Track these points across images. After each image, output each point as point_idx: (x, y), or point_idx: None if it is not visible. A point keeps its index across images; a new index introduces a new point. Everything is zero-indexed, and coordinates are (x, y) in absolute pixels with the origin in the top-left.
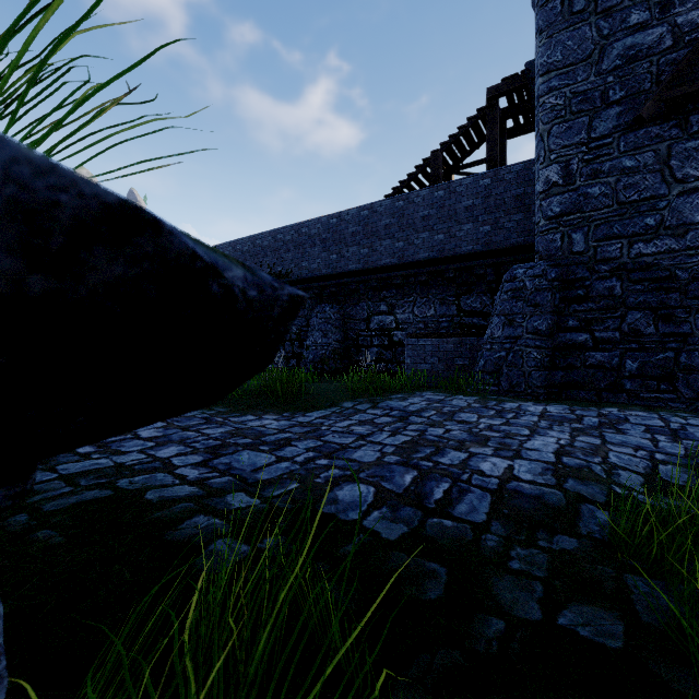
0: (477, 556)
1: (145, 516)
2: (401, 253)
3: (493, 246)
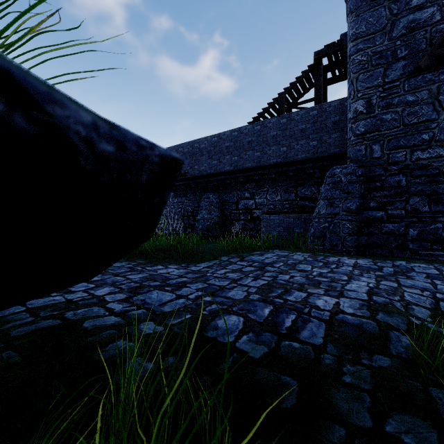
0: (319, 371)
1: (81, 340)
2: (258, 160)
3: (318, 154)
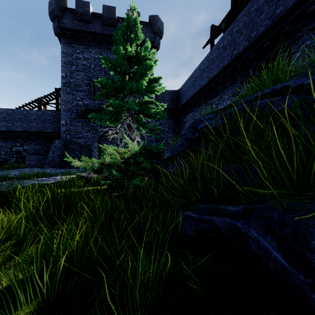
0: None
1: None
2: (25, 128)
3: (56, 131)
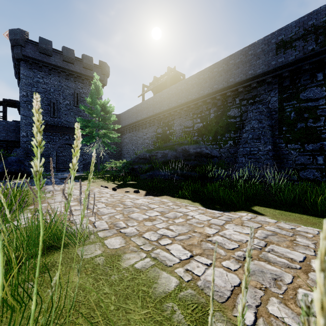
0: None
1: None
2: None
3: (6, 139)
